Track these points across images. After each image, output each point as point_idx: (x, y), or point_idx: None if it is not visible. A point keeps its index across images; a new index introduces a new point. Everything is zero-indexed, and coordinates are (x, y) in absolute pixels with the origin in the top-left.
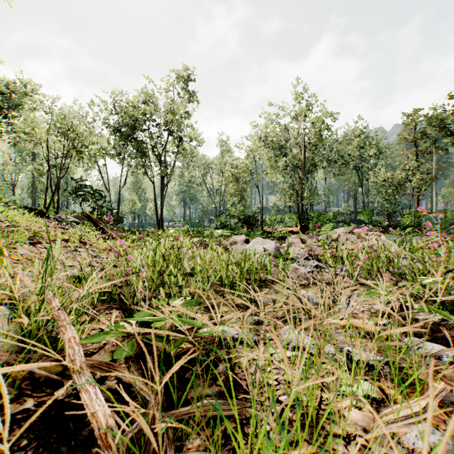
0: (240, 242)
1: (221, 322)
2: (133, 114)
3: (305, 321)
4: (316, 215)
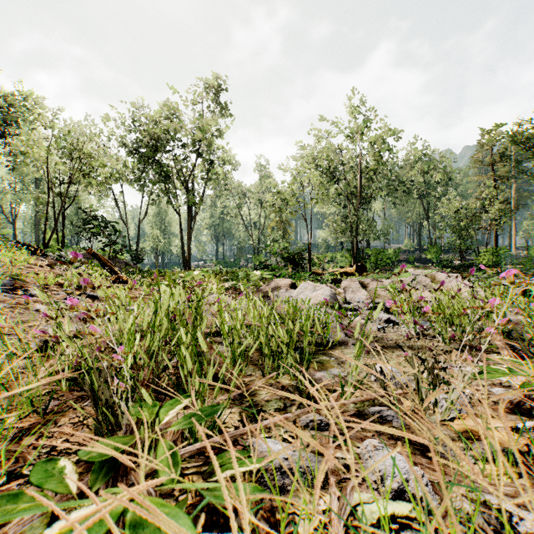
0: (285, 288)
1: None
2: (154, 131)
3: (395, 422)
4: (374, 253)
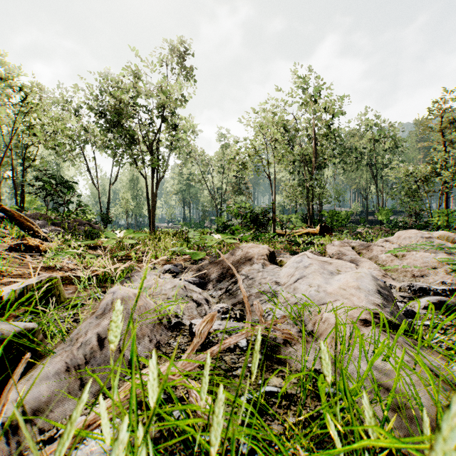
0: (260, 261)
1: None
2: (119, 96)
3: None
4: (330, 214)
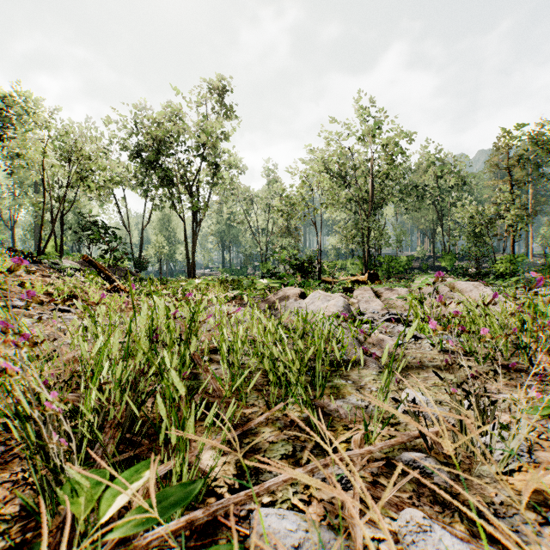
0: (294, 297)
1: (261, 479)
2: (157, 134)
3: (437, 477)
4: (387, 260)
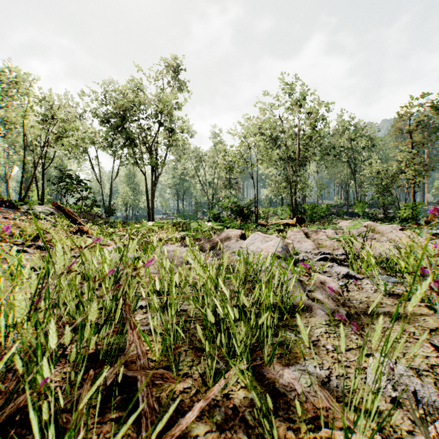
0: (235, 238)
1: None
2: (122, 103)
3: None
4: (310, 207)
